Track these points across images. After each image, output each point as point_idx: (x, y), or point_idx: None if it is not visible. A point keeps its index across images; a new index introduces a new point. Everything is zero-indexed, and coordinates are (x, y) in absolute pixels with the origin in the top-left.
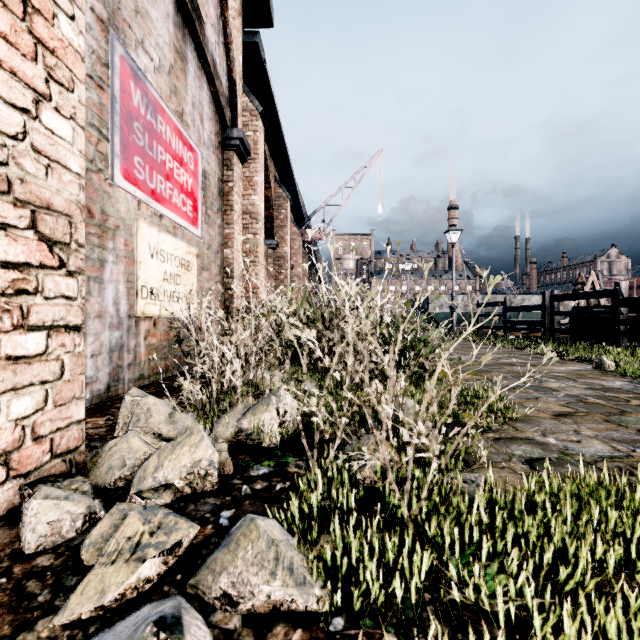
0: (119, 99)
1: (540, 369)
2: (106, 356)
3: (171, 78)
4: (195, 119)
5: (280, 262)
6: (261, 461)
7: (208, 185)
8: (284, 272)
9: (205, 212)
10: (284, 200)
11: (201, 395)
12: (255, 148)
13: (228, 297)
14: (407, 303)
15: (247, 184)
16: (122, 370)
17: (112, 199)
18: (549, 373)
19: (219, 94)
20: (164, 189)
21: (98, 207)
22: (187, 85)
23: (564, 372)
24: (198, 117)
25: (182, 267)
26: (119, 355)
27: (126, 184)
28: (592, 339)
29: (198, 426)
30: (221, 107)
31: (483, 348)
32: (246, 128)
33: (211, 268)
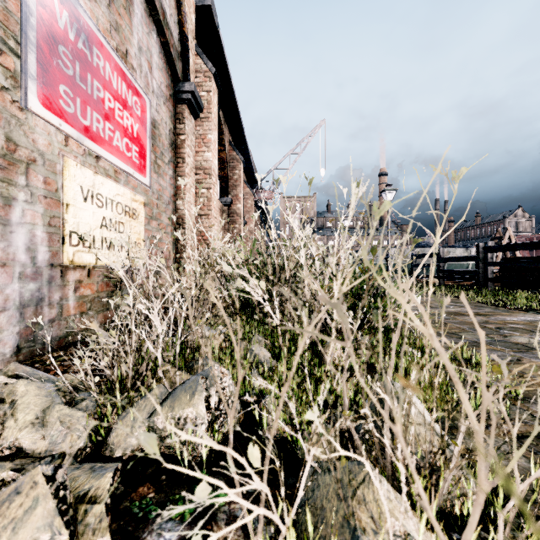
0: (36, 12)
1: (493, 319)
2: (14, 312)
3: (111, 12)
4: (142, 64)
5: (234, 218)
6: (171, 504)
7: (158, 135)
8: (237, 227)
9: (154, 161)
10: (237, 162)
11: (108, 371)
12: (208, 107)
13: (180, 247)
14: (373, 249)
15: (201, 141)
16: (40, 327)
17: (24, 127)
18: (506, 324)
19: (169, 45)
20: (102, 129)
21: (1, 133)
22: (132, 26)
23: (520, 323)
24: (146, 63)
25: (126, 214)
26: (36, 310)
27: (47, 113)
28: (522, 287)
29: (35, 472)
30: (172, 59)
31: (422, 296)
32: (200, 88)
33: (161, 218)
